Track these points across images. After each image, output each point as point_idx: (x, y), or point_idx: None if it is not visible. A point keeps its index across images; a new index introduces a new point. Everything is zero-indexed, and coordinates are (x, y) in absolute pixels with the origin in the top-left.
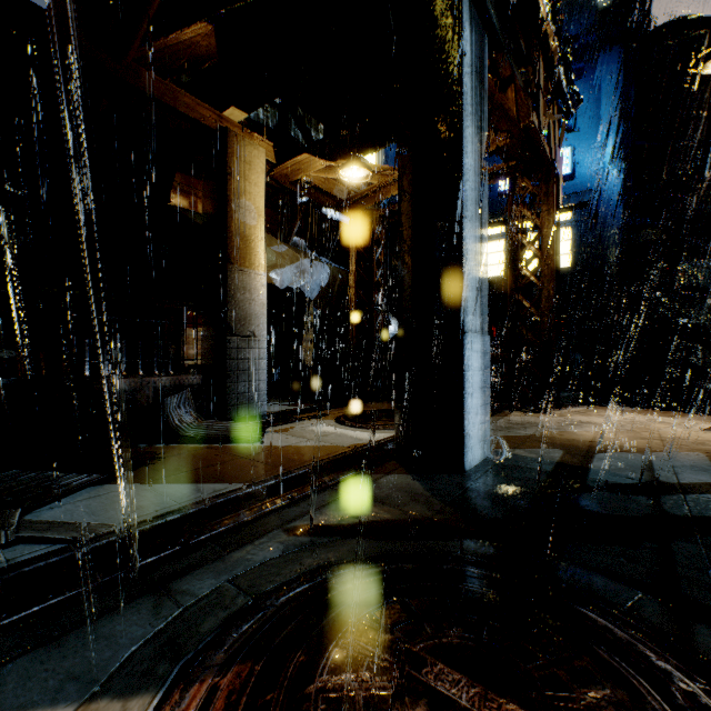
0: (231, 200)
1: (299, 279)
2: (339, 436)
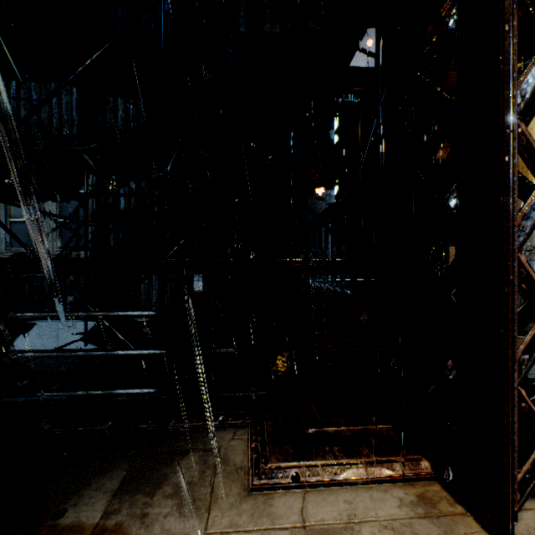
0: None
1: None
2: None
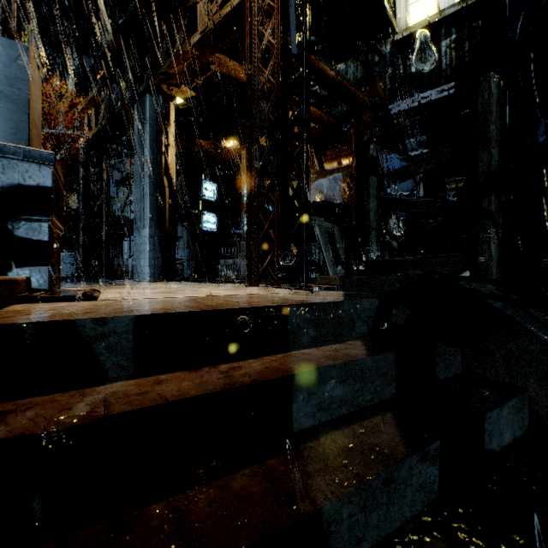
0: (243, 181)
1: (312, 196)
2: None
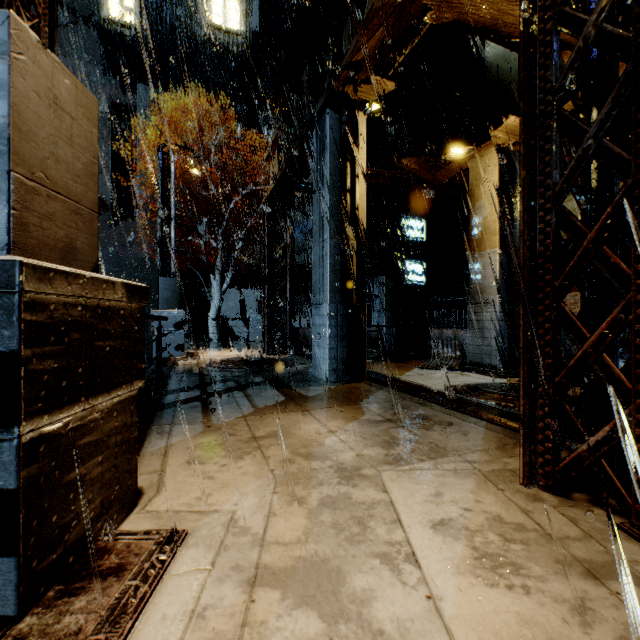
0: (471, 209)
1: None
2: (428, 378)
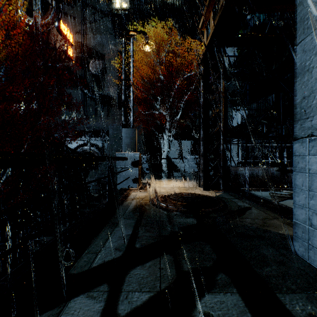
0: None
1: None
2: None
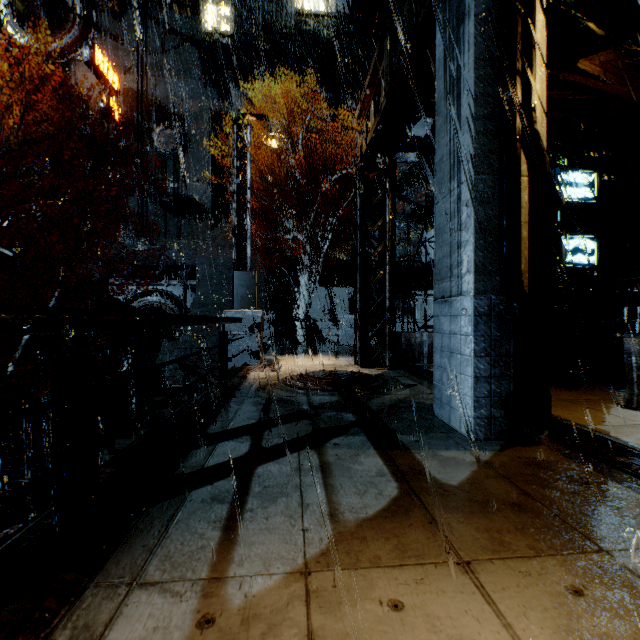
0: None
1: None
2: None
